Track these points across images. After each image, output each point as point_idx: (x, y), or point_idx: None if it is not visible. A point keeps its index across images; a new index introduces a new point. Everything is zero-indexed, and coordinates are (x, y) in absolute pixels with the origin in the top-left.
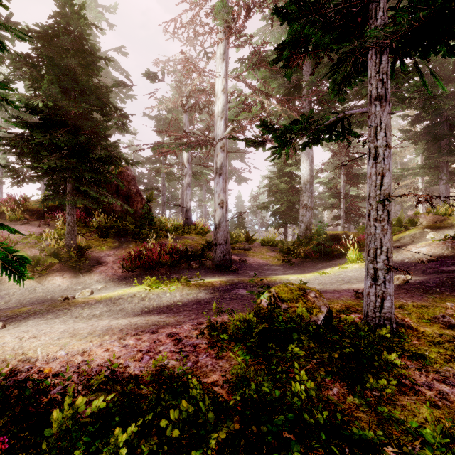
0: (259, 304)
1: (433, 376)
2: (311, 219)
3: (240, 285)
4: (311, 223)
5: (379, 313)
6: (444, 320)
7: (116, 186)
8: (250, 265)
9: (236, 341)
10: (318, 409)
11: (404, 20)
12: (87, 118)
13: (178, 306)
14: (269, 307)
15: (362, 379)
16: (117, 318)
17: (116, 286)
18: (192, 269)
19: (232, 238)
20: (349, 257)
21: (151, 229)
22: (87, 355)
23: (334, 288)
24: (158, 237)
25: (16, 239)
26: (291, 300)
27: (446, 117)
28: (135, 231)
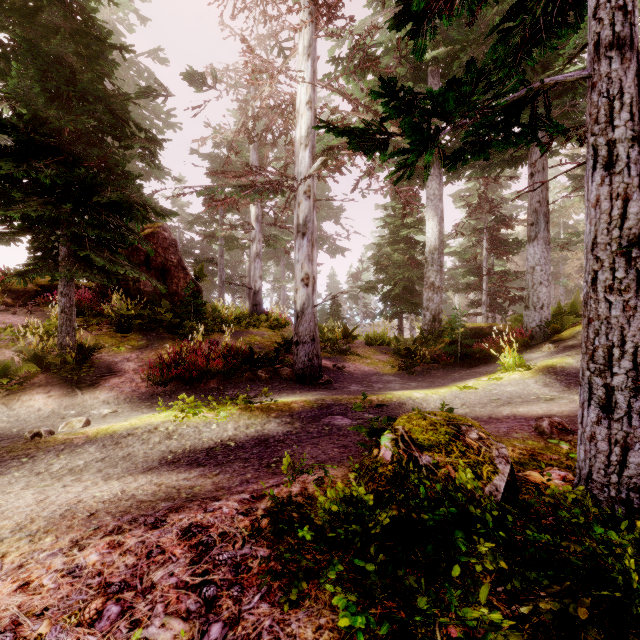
0: (374, 457)
1: None
2: (440, 305)
3: (336, 408)
4: (441, 311)
5: (619, 477)
6: None
7: (145, 254)
8: (350, 374)
9: (330, 552)
10: None
11: None
12: (94, 144)
13: (227, 450)
14: (396, 466)
15: None
16: (108, 478)
17: (134, 410)
18: (259, 382)
19: (322, 334)
20: (503, 361)
21: (198, 319)
22: None
23: (488, 413)
24: (209, 331)
25: None
26: (437, 448)
27: None
28: (173, 322)
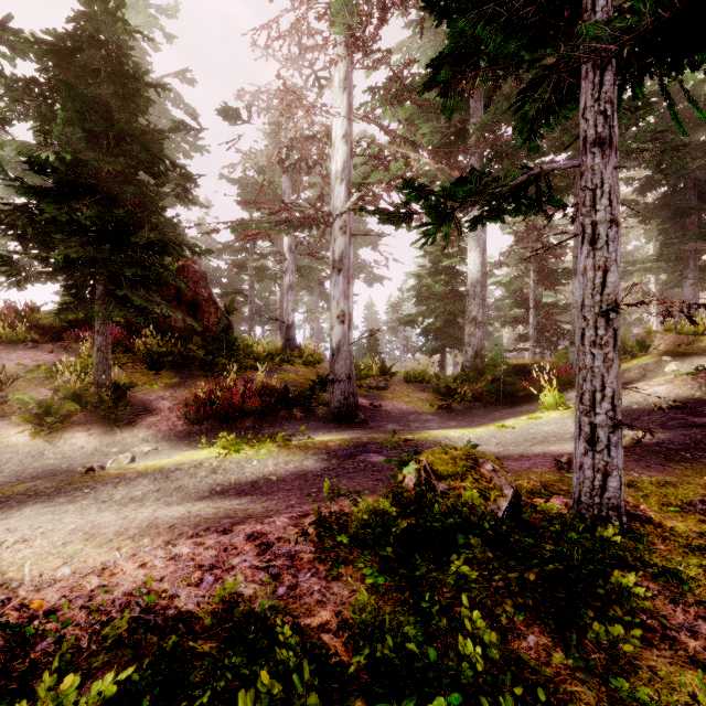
0: (400, 483)
1: (696, 611)
2: (482, 340)
3: (371, 447)
4: (483, 347)
5: (600, 499)
6: (705, 509)
7: (176, 289)
8: (387, 413)
9: (362, 548)
10: (506, 683)
11: (646, 7)
12: (128, 181)
13: (269, 483)
14: (417, 488)
15: (577, 617)
16: (169, 504)
17: (174, 447)
18: (295, 421)
19: (358, 370)
20: (543, 400)
21: (230, 356)
22: (109, 575)
23: (521, 451)
24: (242, 368)
25: (15, 373)
26: (453, 476)
27: (694, 181)
28: (205, 360)
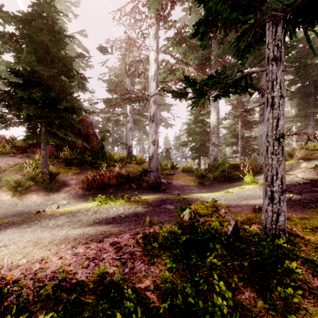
0: (182, 218)
1: None
2: (217, 153)
3: (167, 201)
4: (218, 156)
5: (275, 226)
6: None
7: (78, 129)
8: (174, 186)
9: (164, 249)
10: (236, 317)
11: None
12: (56, 80)
13: (121, 218)
14: (190, 221)
15: (267, 283)
16: (74, 228)
17: (77, 201)
18: (132, 189)
19: (161, 166)
20: (245, 180)
21: (103, 160)
22: (44, 263)
23: (236, 203)
24: (108, 165)
25: (5, 168)
26: (206, 215)
27: (313, 81)
28: (92, 161)
